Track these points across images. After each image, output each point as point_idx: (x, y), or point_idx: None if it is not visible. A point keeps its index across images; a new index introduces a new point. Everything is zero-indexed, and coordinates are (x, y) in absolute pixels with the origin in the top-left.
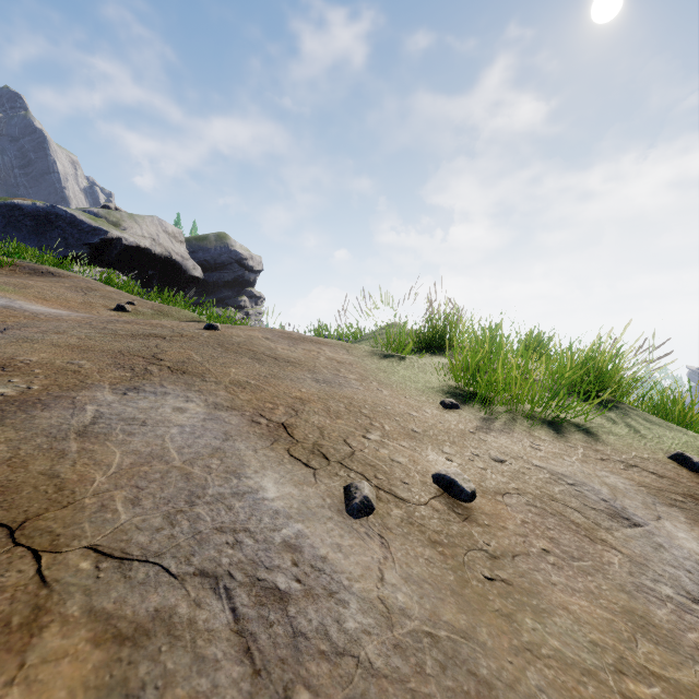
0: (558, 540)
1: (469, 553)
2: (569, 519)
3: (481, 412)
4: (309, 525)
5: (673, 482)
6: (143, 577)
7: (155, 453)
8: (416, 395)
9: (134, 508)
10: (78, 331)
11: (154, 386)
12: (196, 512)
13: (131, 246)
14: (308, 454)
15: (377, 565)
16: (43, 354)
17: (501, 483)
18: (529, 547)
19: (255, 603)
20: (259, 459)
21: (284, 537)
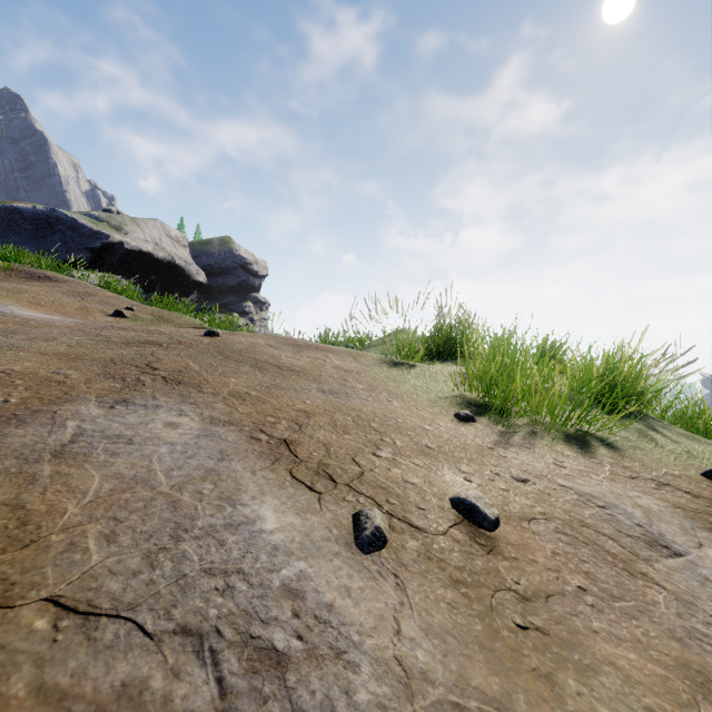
0: (594, 574)
1: (496, 594)
2: (604, 548)
3: (498, 425)
4: (313, 564)
5: (710, 502)
6: (111, 638)
7: (140, 477)
8: (429, 407)
9: (109, 546)
10: (68, 338)
11: (145, 398)
12: (181, 550)
13: (133, 250)
14: (312, 476)
15: (392, 613)
16: (27, 363)
17: (526, 506)
18: (563, 585)
19: (246, 670)
20: (257, 482)
21: (284, 580)
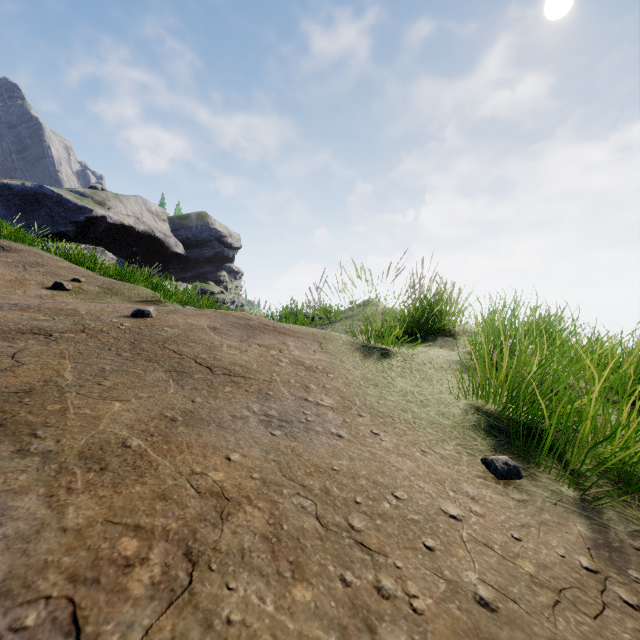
0: None
1: None
2: None
3: (557, 479)
4: None
5: None
6: None
7: None
8: (437, 443)
9: None
10: None
11: None
12: None
13: (116, 224)
14: None
15: None
16: None
17: None
18: None
19: None
20: None
21: None
